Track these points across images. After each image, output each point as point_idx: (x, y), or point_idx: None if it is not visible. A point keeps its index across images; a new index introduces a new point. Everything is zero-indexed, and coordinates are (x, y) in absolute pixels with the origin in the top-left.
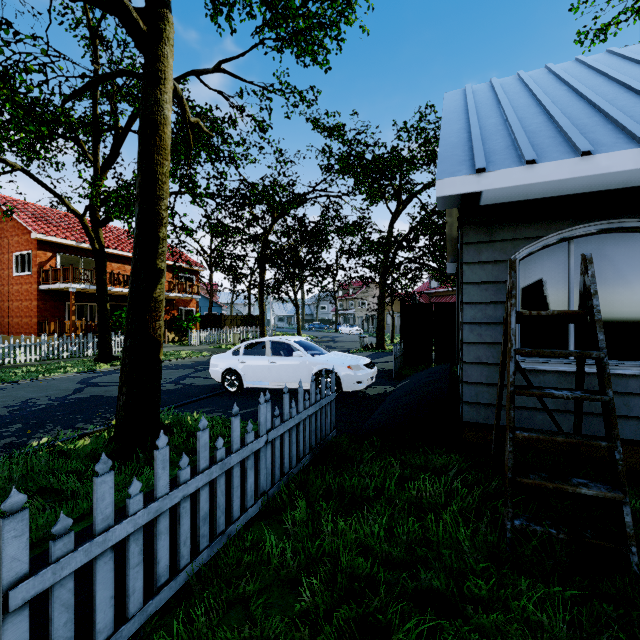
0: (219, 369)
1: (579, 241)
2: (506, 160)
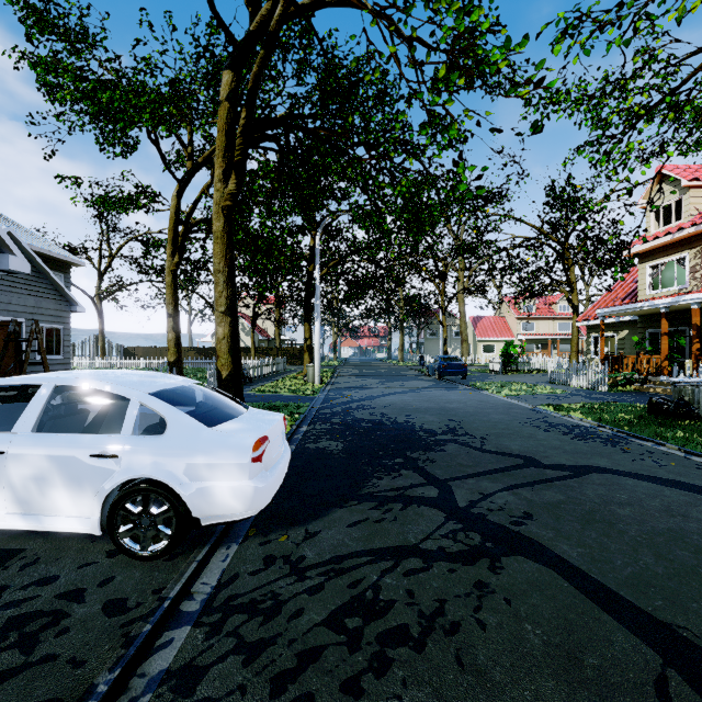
0: None
1: None
2: None
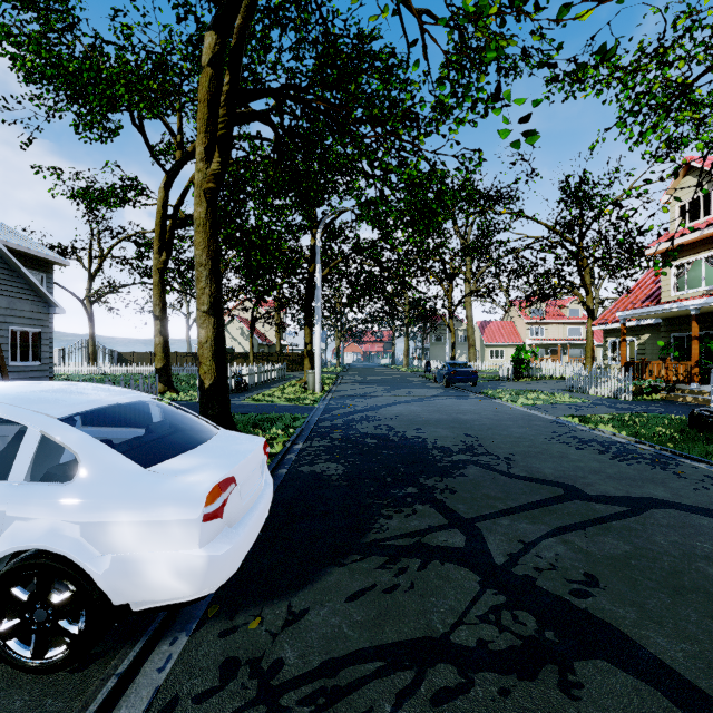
0: None
1: None
2: None
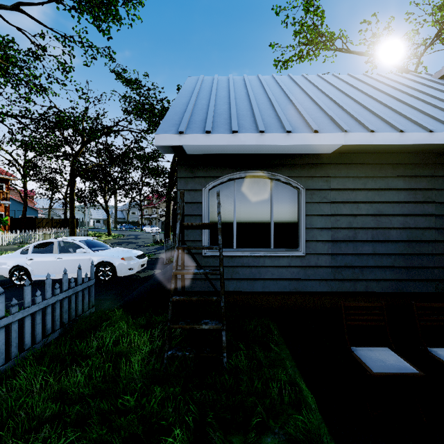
0: (7, 266)
1: (239, 181)
2: (198, 128)
